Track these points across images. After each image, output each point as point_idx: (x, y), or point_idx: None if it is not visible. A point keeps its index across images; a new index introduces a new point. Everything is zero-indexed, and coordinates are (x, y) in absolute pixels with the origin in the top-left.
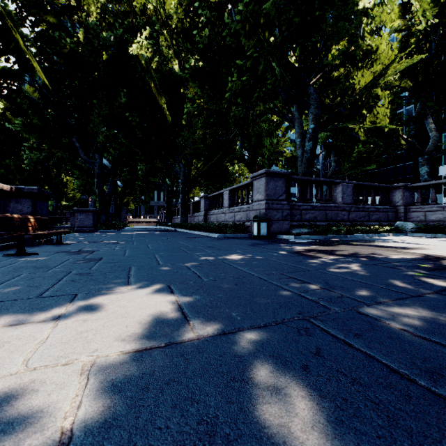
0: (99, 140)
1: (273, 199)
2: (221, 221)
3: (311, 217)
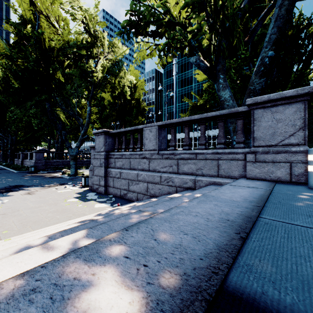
0: None
1: (38, 160)
2: (27, 165)
3: (56, 164)
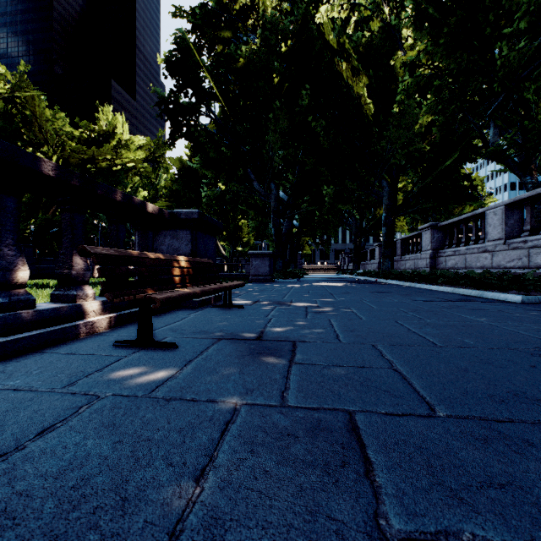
0: (275, 164)
1: None
2: (478, 267)
3: None
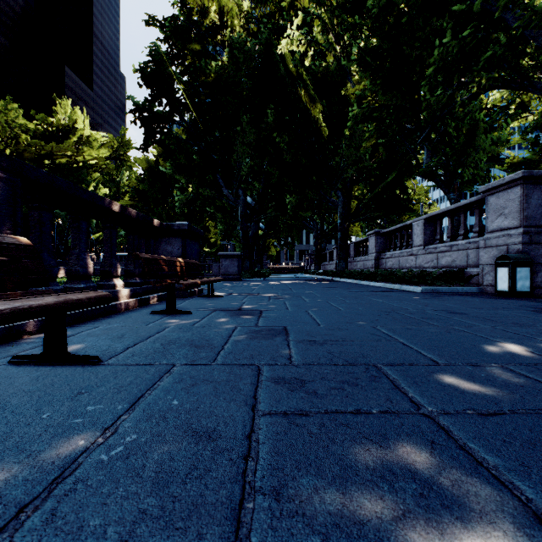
0: (243, 173)
1: (539, 225)
2: (407, 268)
3: None
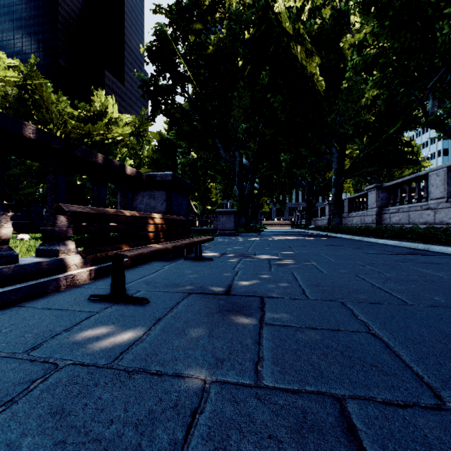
0: (239, 135)
1: None
2: (421, 223)
3: None
